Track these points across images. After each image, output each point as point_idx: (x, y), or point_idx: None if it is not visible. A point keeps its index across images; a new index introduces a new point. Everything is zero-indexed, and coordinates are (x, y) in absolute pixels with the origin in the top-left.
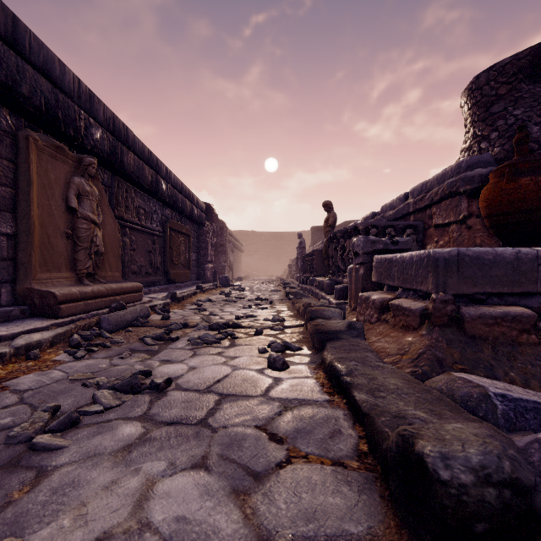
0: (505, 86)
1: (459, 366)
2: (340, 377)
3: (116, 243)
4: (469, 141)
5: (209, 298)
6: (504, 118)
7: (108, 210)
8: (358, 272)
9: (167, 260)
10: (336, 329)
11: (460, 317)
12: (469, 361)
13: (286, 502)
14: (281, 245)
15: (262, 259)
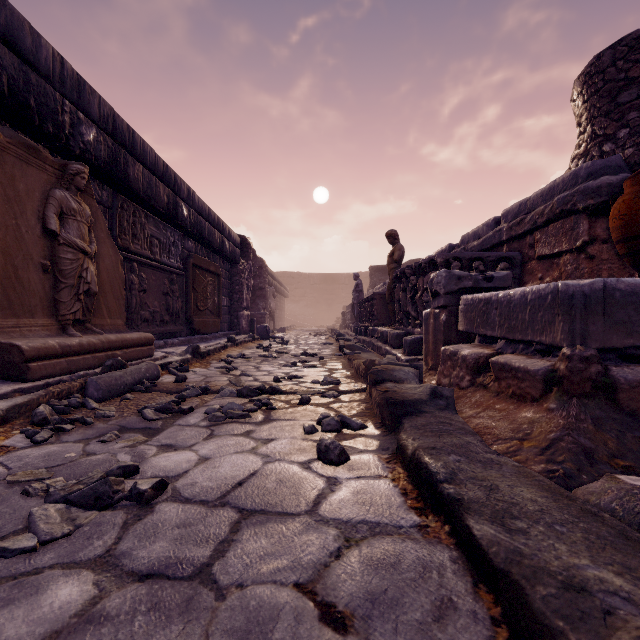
0: (638, 66)
1: (620, 462)
2: (436, 484)
3: (118, 281)
4: (585, 144)
5: (242, 353)
6: (638, 109)
7: (107, 238)
8: (439, 318)
9: (190, 305)
10: (415, 397)
11: (610, 383)
12: (634, 453)
13: None
14: (333, 289)
15: (310, 305)
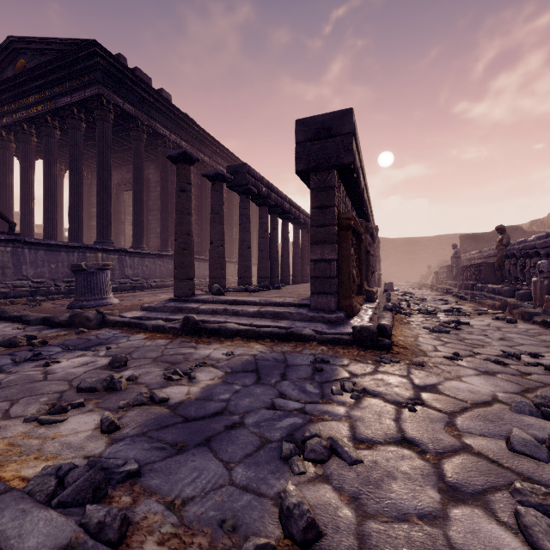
0: None
1: None
2: (549, 322)
3: None
4: None
5: (406, 298)
6: None
7: None
8: (543, 283)
9: None
10: (536, 312)
11: None
12: None
13: (545, 338)
14: (415, 251)
15: (393, 265)
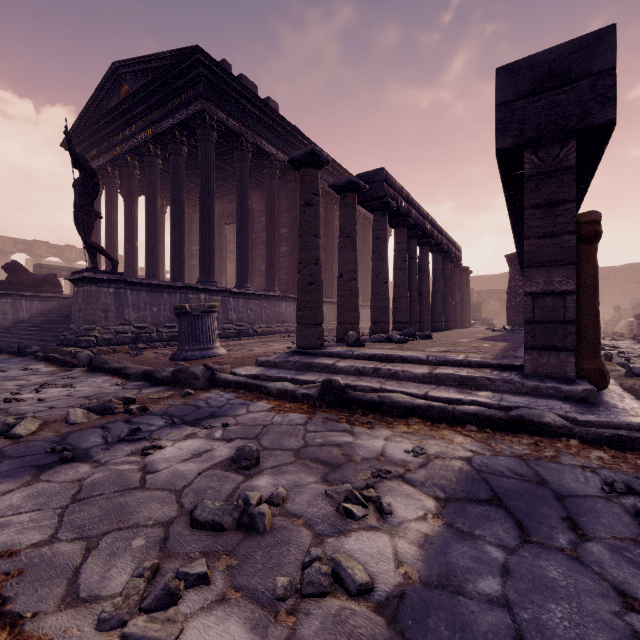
0: None
1: None
2: None
3: None
4: None
5: (618, 354)
6: None
7: None
8: None
9: None
10: None
11: None
12: None
13: None
14: None
15: None
